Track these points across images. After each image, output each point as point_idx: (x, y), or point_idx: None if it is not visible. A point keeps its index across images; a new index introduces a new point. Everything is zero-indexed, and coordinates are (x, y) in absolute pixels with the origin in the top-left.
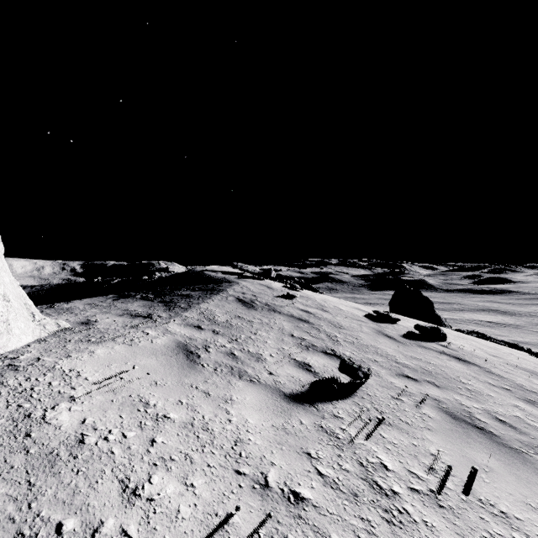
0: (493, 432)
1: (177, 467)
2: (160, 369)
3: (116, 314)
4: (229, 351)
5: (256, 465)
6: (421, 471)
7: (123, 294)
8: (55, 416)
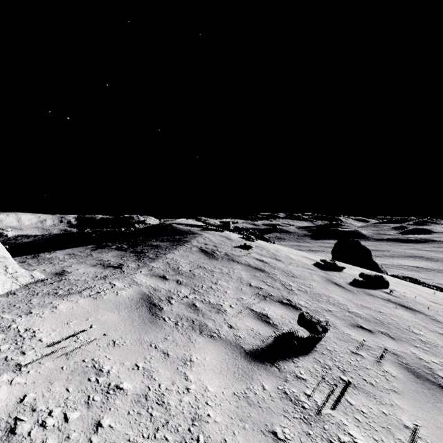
0: None
1: None
2: (121, 325)
3: (90, 264)
4: (190, 303)
5: None
6: None
7: (102, 245)
8: None
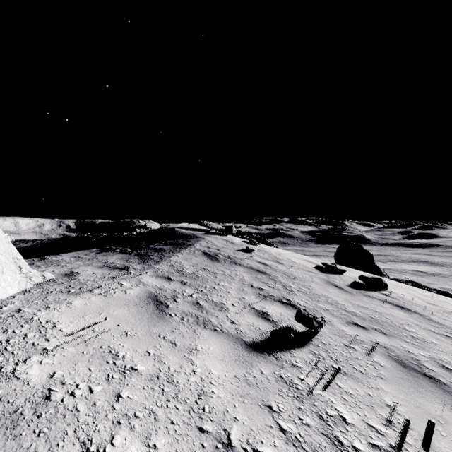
0: (441, 381)
1: (141, 425)
2: (131, 319)
3: (97, 266)
4: (195, 301)
5: (219, 421)
6: (379, 424)
7: (105, 248)
8: (26, 370)
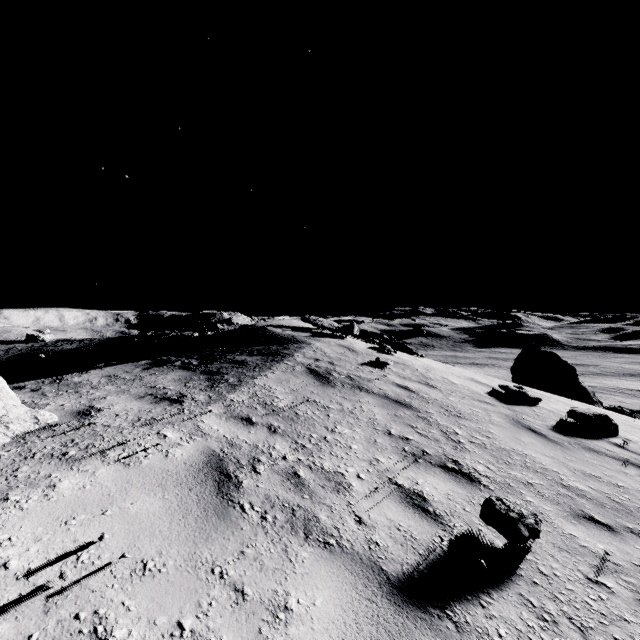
0: None
1: None
2: (163, 524)
3: (135, 395)
4: (290, 470)
5: None
6: None
7: (160, 359)
8: None
